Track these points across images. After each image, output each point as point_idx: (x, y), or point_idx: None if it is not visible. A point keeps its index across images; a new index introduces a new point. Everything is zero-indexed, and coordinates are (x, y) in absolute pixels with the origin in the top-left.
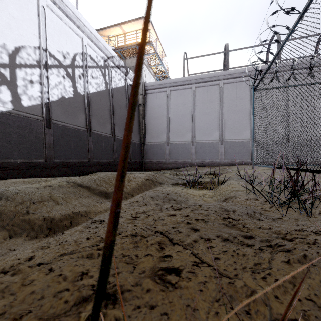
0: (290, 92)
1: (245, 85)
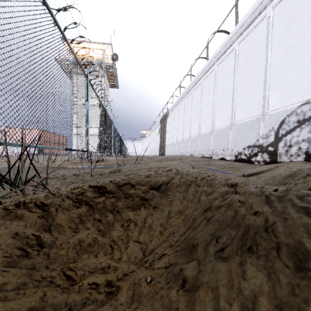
0: None
1: None
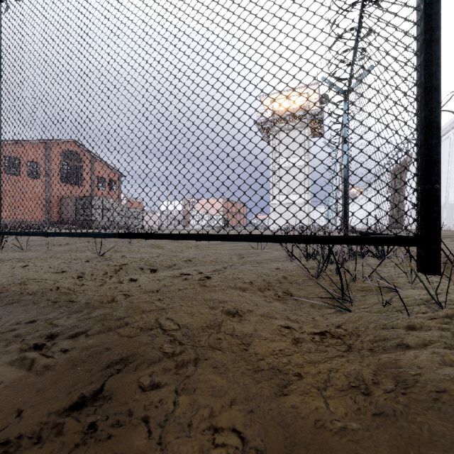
0: None
1: None
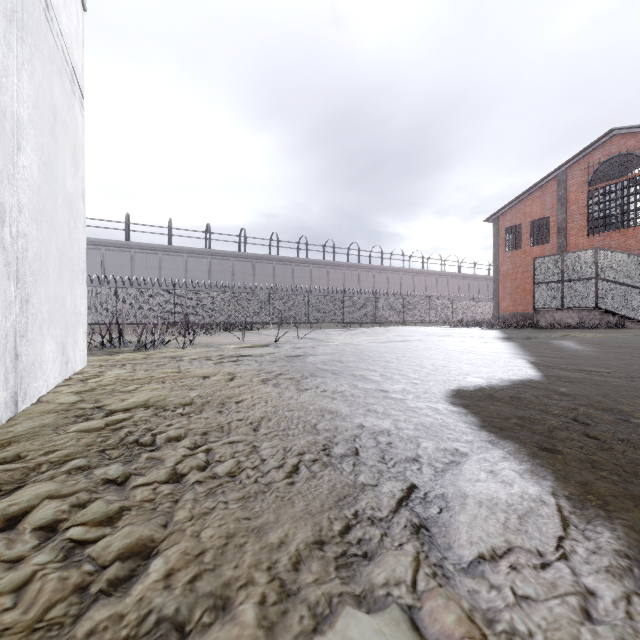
0: (136, 266)
1: (96, 252)
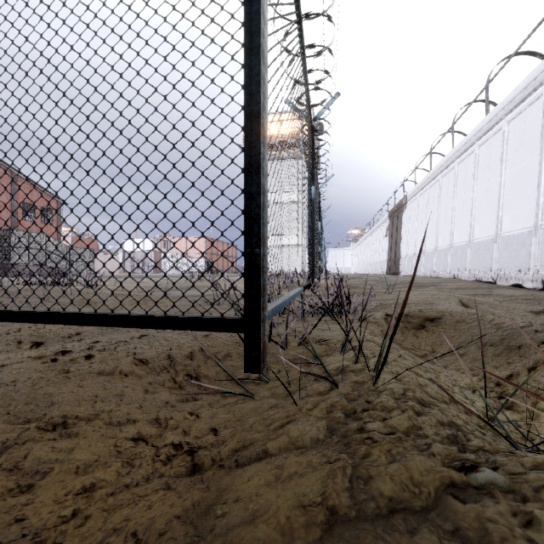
0: None
1: None
